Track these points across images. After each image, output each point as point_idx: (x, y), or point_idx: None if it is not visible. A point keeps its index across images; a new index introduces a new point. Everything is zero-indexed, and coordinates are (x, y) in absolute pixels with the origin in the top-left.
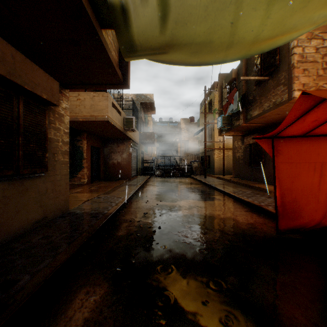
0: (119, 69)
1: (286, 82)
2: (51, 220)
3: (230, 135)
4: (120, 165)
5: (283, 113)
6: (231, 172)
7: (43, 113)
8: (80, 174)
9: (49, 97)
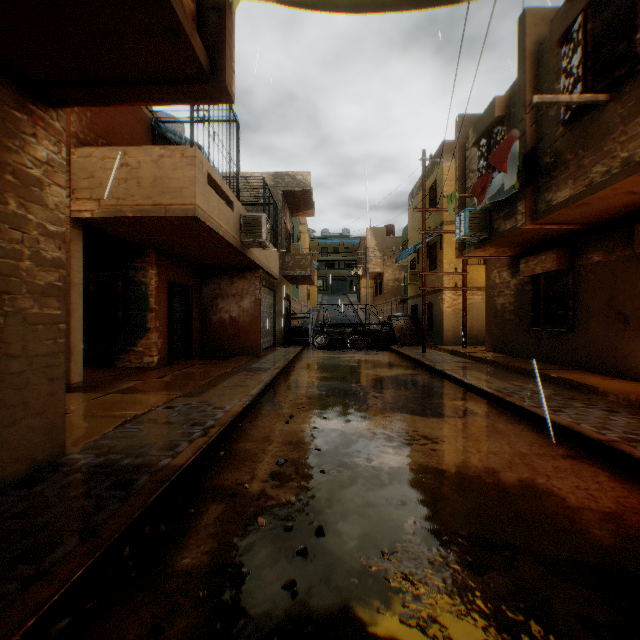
0: (190, 22)
1: None
2: None
3: (483, 256)
4: (237, 324)
5: None
6: (480, 340)
7: None
8: (142, 345)
9: None
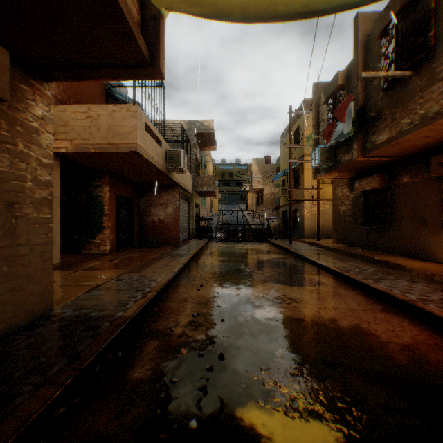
0: (138, 29)
1: None
2: (2, 338)
3: (331, 178)
4: (163, 224)
5: (436, 134)
6: (329, 235)
7: None
8: (99, 238)
9: None
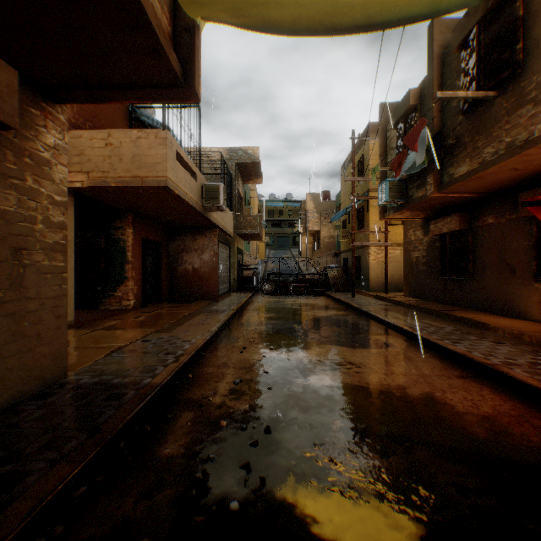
0: (169, 44)
1: None
2: (9, 409)
3: (401, 218)
4: (199, 274)
5: (526, 166)
6: (399, 286)
7: None
8: (121, 291)
9: None
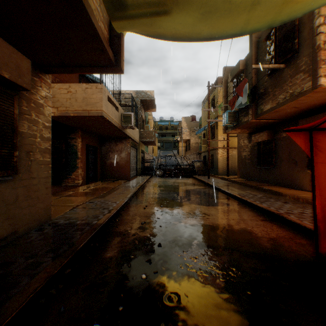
0: (108, 46)
1: (307, 69)
2: (24, 235)
3: (235, 133)
4: (119, 165)
5: (301, 106)
6: (235, 172)
7: (10, 100)
8: (74, 175)
9: (15, 78)
